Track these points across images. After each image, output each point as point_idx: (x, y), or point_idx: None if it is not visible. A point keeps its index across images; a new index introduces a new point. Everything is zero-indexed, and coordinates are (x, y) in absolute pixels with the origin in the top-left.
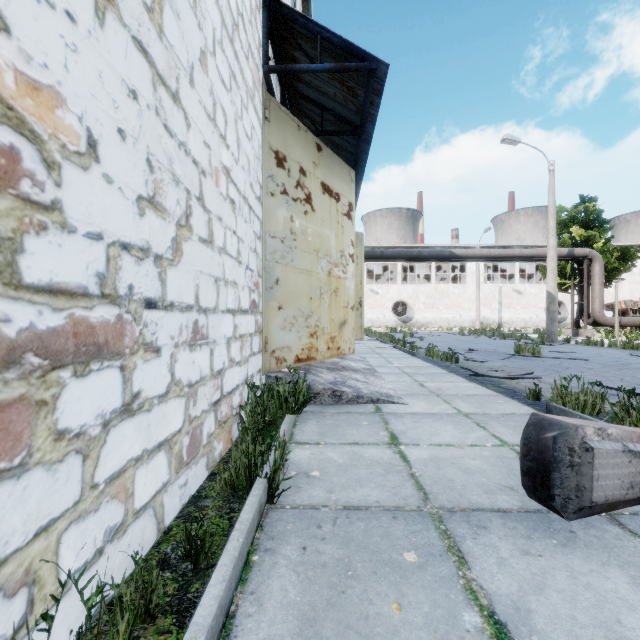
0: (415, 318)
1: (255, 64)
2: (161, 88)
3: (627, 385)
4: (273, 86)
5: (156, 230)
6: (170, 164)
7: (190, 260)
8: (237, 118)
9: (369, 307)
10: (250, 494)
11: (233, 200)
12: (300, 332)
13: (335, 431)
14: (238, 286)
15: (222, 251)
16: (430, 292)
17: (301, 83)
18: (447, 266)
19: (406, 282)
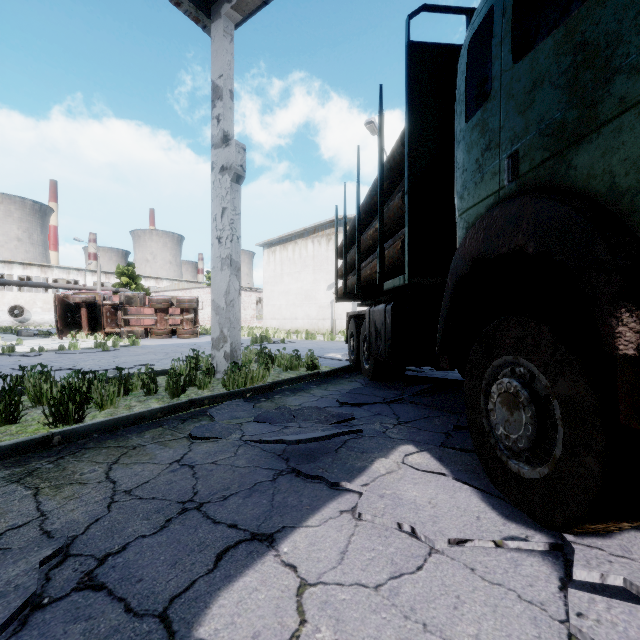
0: (33, 319)
1: None
2: None
3: None
4: None
5: None
6: None
7: None
8: None
9: None
10: None
11: None
12: None
13: None
14: None
15: None
16: (48, 299)
17: None
18: None
19: None
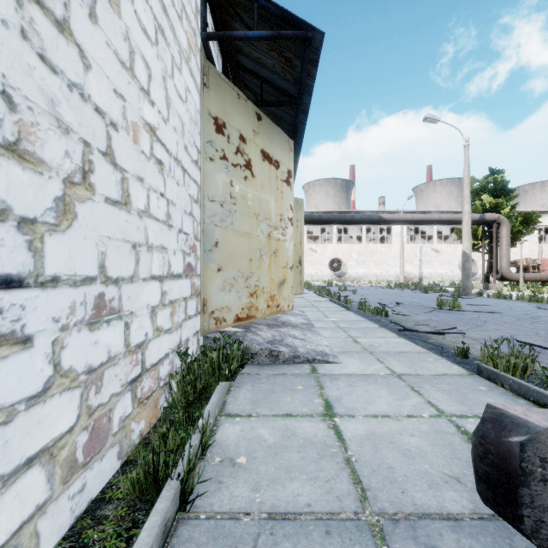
0: (348, 273)
1: (191, 27)
2: (33, 7)
3: (543, 340)
4: (214, 56)
5: (22, 186)
6: (52, 106)
7: (90, 224)
8: (166, 76)
9: (309, 263)
10: (153, 509)
11: (160, 160)
12: (240, 292)
13: (269, 398)
14: (167, 251)
15: (144, 214)
16: (361, 251)
17: (242, 55)
18: (375, 228)
19: (341, 242)
